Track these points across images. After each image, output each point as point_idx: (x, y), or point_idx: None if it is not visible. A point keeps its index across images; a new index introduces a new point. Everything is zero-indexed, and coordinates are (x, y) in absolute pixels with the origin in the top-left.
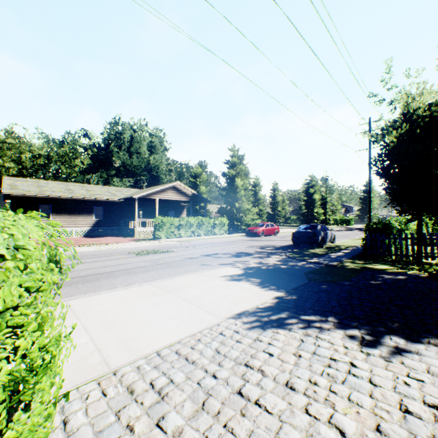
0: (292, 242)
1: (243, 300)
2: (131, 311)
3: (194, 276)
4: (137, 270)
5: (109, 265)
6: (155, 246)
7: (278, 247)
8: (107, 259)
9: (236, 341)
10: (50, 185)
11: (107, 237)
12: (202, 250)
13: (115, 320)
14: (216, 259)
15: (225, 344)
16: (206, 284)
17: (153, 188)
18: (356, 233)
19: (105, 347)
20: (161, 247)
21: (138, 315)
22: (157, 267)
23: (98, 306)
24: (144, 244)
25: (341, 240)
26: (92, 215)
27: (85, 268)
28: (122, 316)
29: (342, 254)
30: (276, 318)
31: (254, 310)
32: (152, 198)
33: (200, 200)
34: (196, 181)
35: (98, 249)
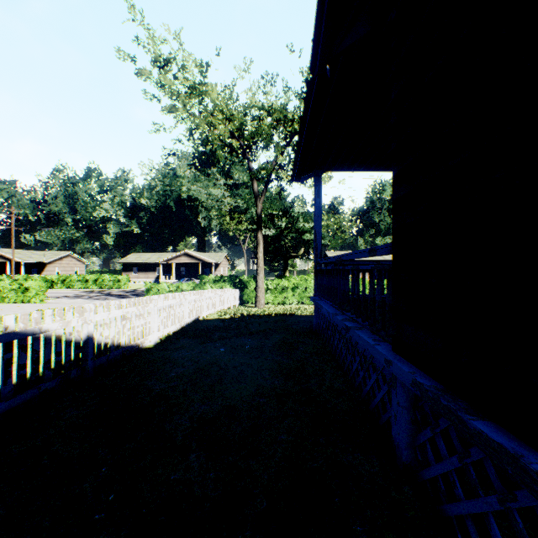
0: None
1: None
2: None
3: None
4: None
5: None
6: None
7: None
8: None
9: None
10: None
11: None
12: None
13: None
14: None
15: None
16: None
17: None
18: None
19: None
20: None
21: None
22: None
23: None
24: None
25: None
26: None
27: None
28: None
29: None
30: None
31: None
32: None
33: None
34: None
35: None
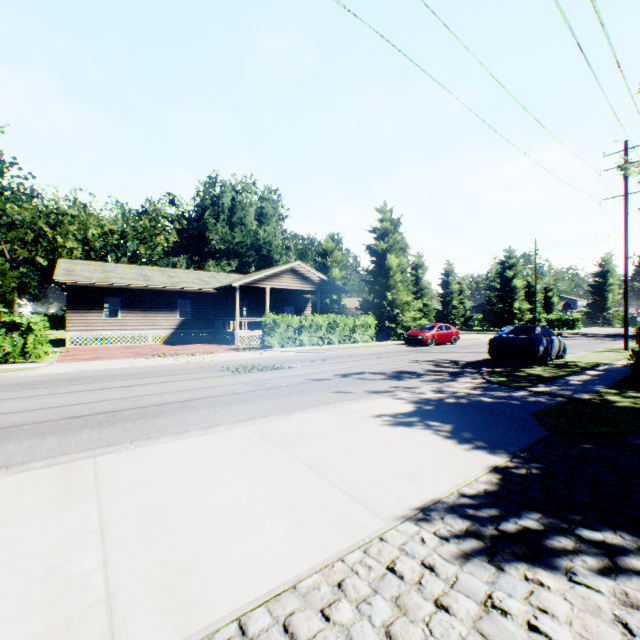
0: (489, 355)
1: (426, 471)
2: (202, 487)
3: (325, 413)
4: (228, 399)
5: (188, 388)
6: (262, 358)
7: (464, 363)
8: (187, 379)
9: (435, 603)
10: (120, 270)
11: (195, 344)
12: (337, 366)
13: (165, 510)
14: (361, 381)
15: (408, 613)
16: (347, 431)
17: (262, 272)
18: (592, 341)
19: (126, 589)
20: (272, 360)
21: (213, 500)
22: (261, 395)
23: (144, 472)
24: (246, 356)
25: (574, 353)
26: (175, 313)
27: (149, 393)
28: (181, 500)
29: (590, 378)
30: (516, 531)
31: (456, 500)
32: (261, 287)
33: (332, 289)
34: (325, 261)
35: (177, 362)
